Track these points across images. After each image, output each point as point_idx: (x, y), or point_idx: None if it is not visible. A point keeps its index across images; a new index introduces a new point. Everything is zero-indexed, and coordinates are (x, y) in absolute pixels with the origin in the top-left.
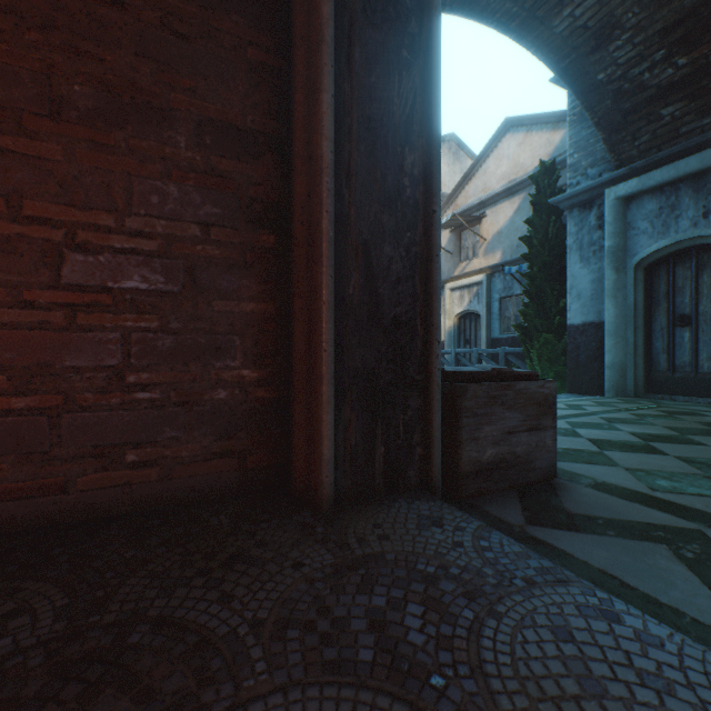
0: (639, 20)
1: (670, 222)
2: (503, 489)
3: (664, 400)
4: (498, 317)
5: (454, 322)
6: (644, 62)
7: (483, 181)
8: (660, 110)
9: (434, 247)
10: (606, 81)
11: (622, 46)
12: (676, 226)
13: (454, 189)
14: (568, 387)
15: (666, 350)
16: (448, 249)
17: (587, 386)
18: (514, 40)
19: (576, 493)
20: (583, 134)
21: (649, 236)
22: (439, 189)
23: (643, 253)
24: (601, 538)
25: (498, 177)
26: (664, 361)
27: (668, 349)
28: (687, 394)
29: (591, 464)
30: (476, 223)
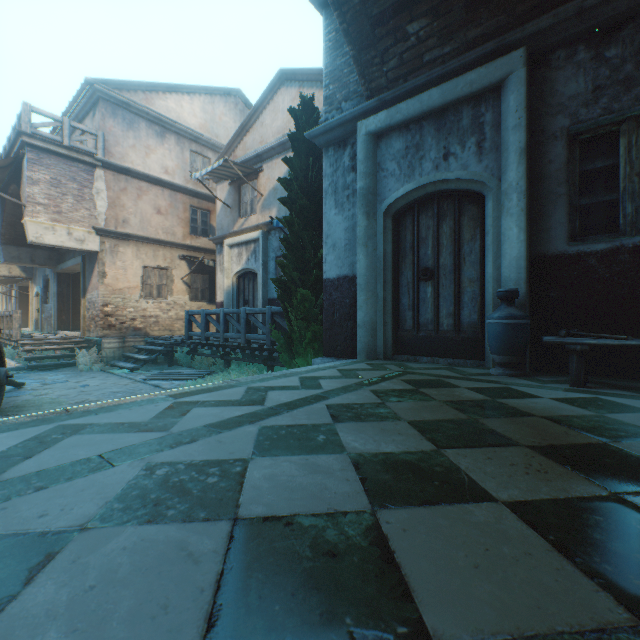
0: None
1: (416, 164)
2: None
3: (411, 362)
4: (274, 276)
5: (234, 281)
6: None
7: (261, 134)
8: (407, 25)
9: None
10: None
11: None
12: (420, 168)
13: (233, 138)
14: (324, 349)
15: (412, 306)
16: (228, 203)
17: (342, 347)
18: None
19: None
20: (339, 63)
21: (397, 178)
22: None
23: (392, 198)
24: None
25: (274, 130)
26: (411, 319)
27: (414, 305)
28: (430, 355)
29: None
30: (254, 177)
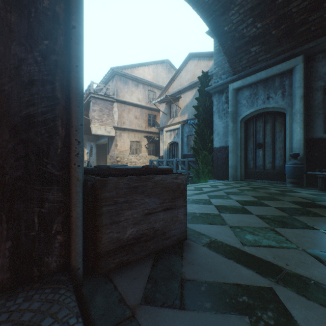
0: (241, 1)
1: (254, 101)
2: (144, 257)
3: (252, 182)
4: (186, 144)
5: (168, 147)
6: (244, 24)
7: (180, 81)
8: (250, 48)
9: (74, 58)
10: (228, 31)
11: (235, 13)
12: (256, 102)
13: (167, 84)
14: (213, 176)
15: (252, 159)
16: (165, 112)
17: (221, 175)
18: (186, 1)
19: (195, 254)
20: (220, 59)
21: (246, 107)
22: (80, 9)
23: (244, 115)
24: (198, 315)
25: (186, 80)
26: (252, 164)
27: (253, 158)
28: (261, 179)
29: (212, 225)
30: (177, 101)
